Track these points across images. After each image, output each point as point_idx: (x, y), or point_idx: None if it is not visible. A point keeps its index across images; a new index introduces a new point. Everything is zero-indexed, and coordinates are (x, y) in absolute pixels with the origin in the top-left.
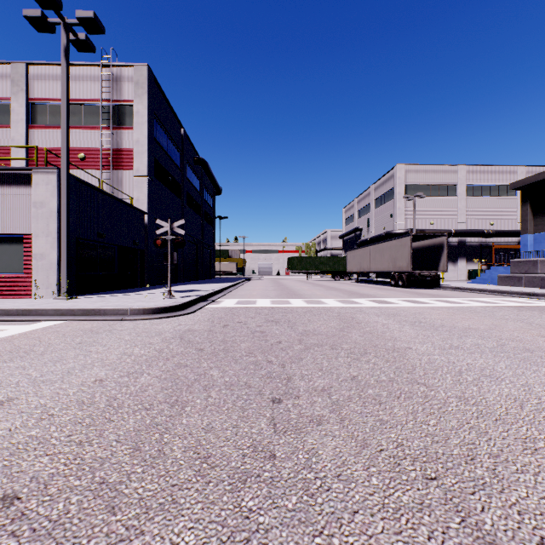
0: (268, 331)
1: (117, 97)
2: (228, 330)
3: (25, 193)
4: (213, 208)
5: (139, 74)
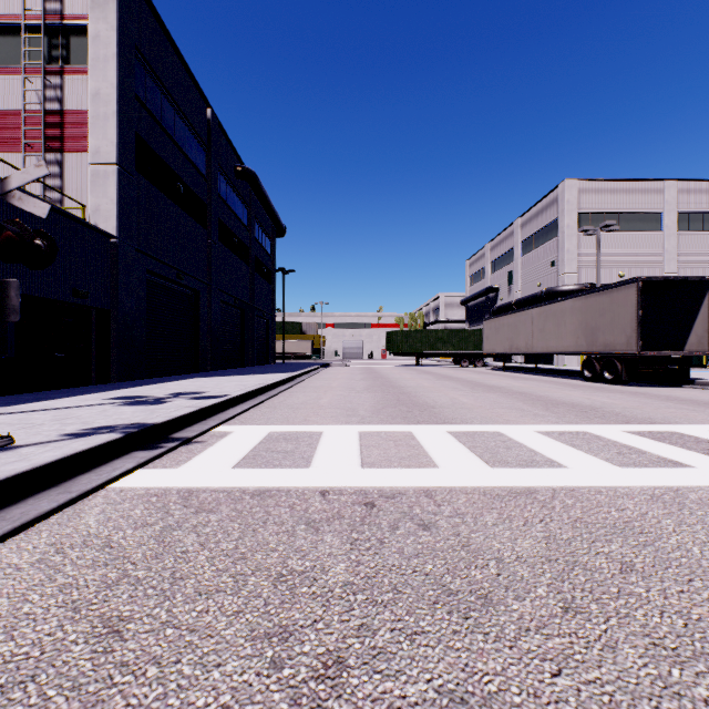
0: None
1: (59, 10)
2: None
3: None
4: (272, 256)
5: None
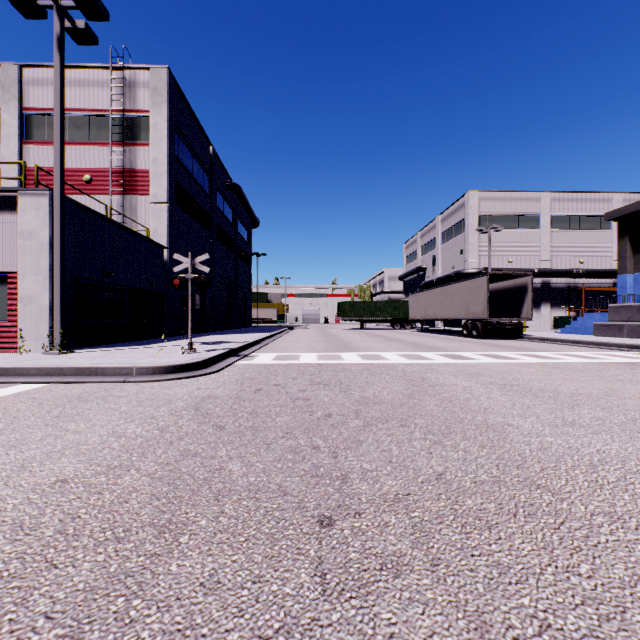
0: (314, 398)
1: (131, 106)
2: (261, 397)
3: (10, 221)
4: (249, 243)
5: (157, 78)
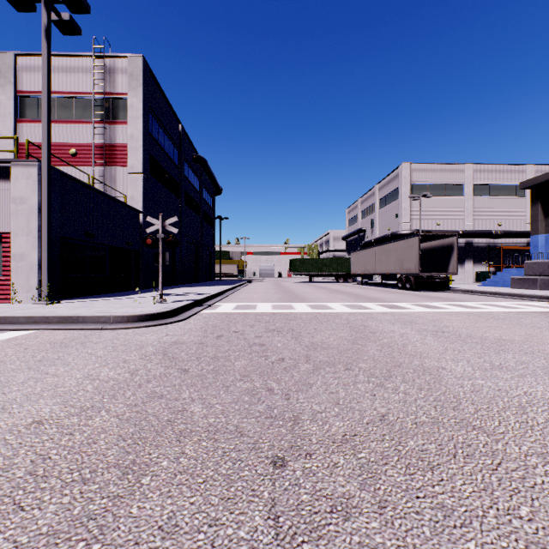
0: (269, 344)
1: (111, 90)
2: (222, 343)
3: (4, 188)
4: (213, 208)
5: (133, 65)
